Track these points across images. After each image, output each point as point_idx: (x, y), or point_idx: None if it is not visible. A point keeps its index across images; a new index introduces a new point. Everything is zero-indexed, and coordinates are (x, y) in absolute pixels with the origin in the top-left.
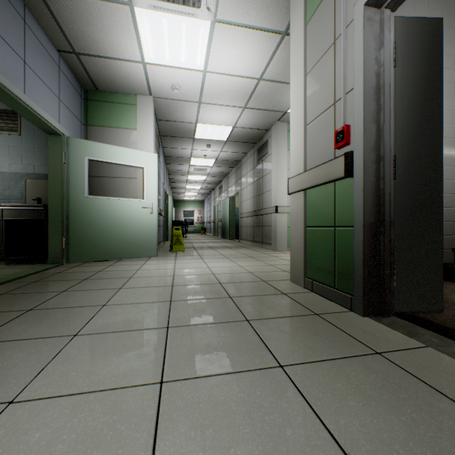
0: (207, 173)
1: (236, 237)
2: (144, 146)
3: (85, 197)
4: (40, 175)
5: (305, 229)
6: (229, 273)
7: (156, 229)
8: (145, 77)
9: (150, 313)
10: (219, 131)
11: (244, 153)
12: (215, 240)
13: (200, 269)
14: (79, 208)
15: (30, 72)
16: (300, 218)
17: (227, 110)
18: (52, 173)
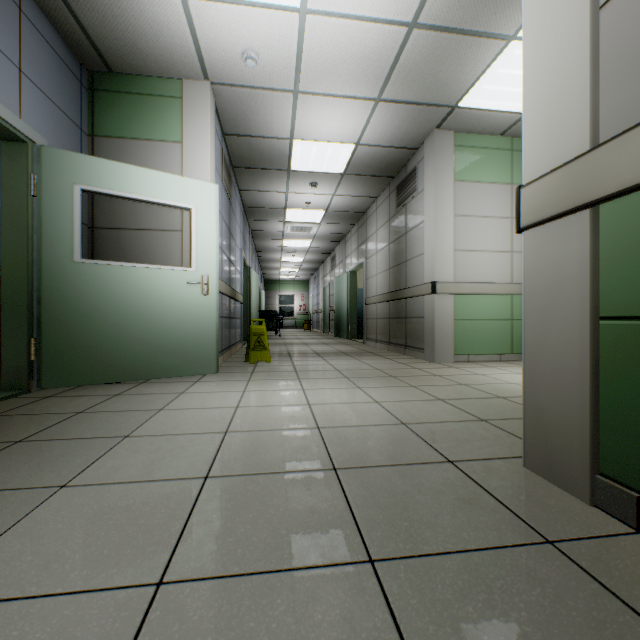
0: (313, 235)
1: (358, 336)
2: (195, 171)
3: (75, 262)
4: None
5: (595, 327)
6: (356, 425)
7: (214, 323)
8: (190, 35)
9: None
10: (331, 155)
11: (373, 198)
12: (324, 340)
13: (291, 409)
14: (63, 283)
15: None
16: (571, 293)
17: (346, 107)
18: (10, 216)
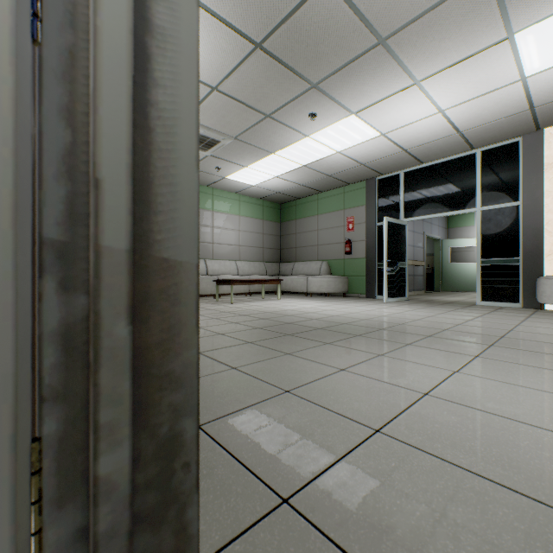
0: None
1: None
2: None
3: (448, 263)
4: (427, 254)
5: None
6: None
7: None
8: None
9: (472, 297)
10: None
11: None
12: None
13: None
14: (446, 268)
15: (432, 225)
16: None
17: None
18: (435, 255)
